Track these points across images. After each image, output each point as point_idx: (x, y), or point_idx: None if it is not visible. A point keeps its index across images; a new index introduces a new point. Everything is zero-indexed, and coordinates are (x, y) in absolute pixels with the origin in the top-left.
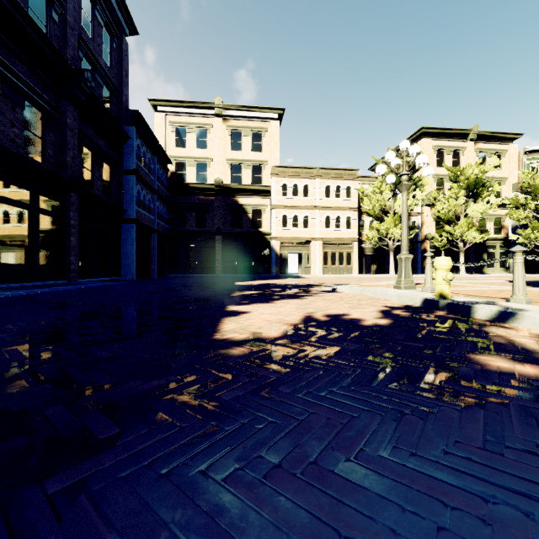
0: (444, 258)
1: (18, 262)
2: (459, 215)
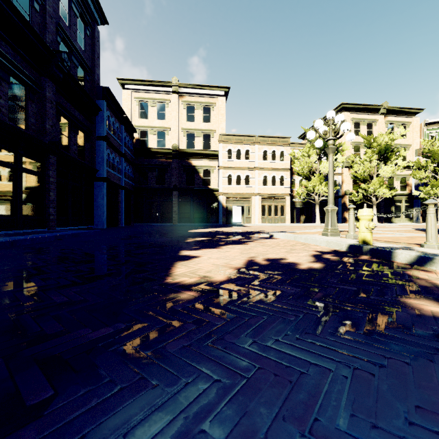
0: (366, 210)
1: (4, 213)
2: (372, 175)
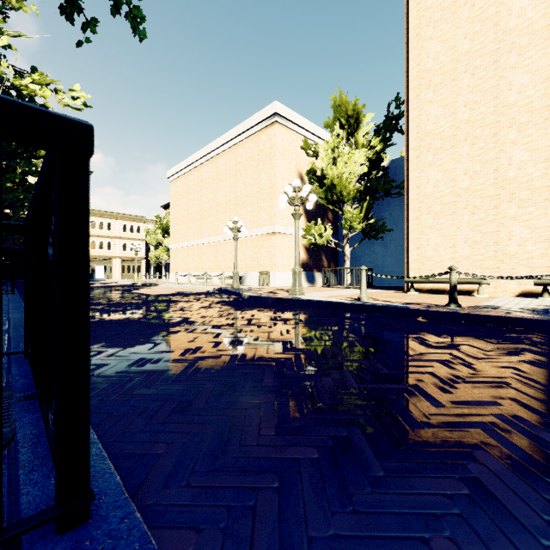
0: (136, 275)
1: None
2: None
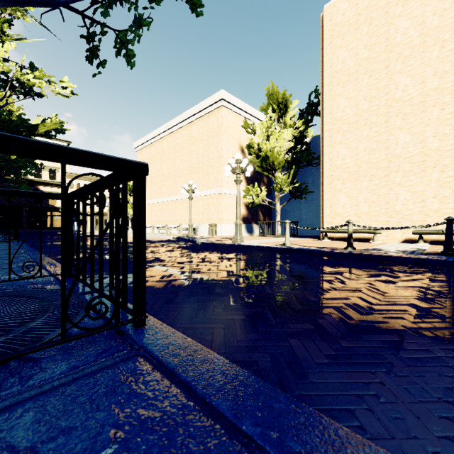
0: None
1: None
2: None
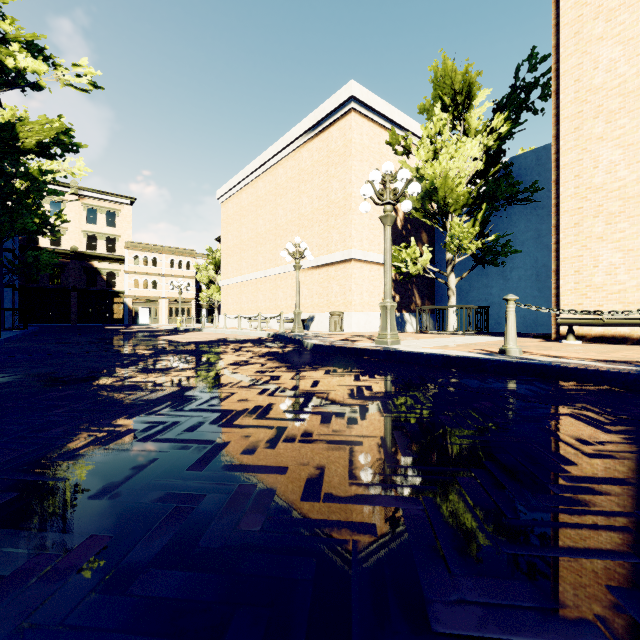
0: (179, 317)
1: None
2: None
